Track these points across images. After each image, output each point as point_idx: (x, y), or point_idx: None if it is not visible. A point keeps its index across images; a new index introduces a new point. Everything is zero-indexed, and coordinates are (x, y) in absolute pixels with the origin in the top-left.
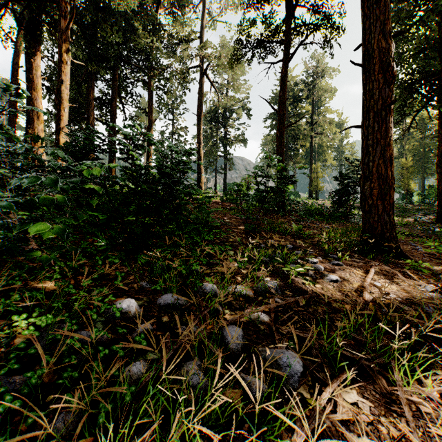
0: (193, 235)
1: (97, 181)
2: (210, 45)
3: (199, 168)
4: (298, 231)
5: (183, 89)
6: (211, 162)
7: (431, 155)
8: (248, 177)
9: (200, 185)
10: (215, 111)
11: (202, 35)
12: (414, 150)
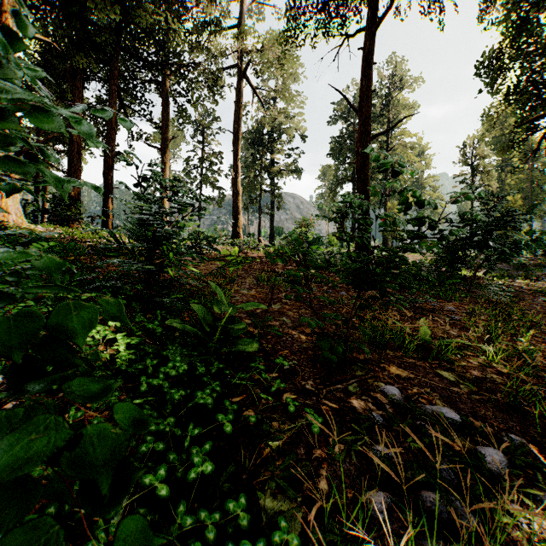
0: (153, 438)
1: (80, 224)
2: (250, 31)
3: (236, 206)
4: (430, 338)
5: (213, 96)
6: (253, 199)
7: (541, 192)
8: (306, 220)
9: (237, 230)
10: (258, 131)
11: (239, 22)
12: (517, 185)
